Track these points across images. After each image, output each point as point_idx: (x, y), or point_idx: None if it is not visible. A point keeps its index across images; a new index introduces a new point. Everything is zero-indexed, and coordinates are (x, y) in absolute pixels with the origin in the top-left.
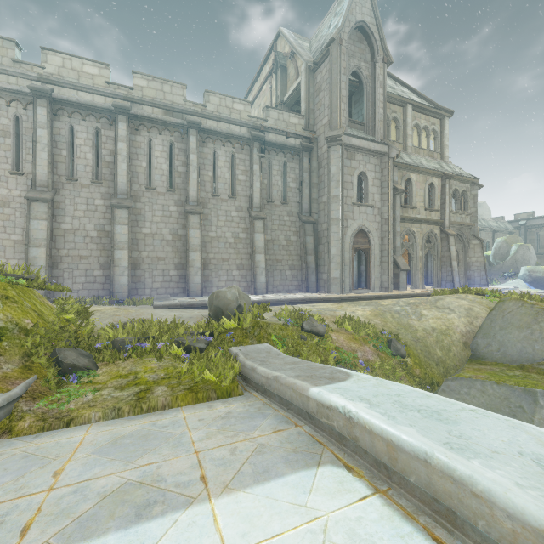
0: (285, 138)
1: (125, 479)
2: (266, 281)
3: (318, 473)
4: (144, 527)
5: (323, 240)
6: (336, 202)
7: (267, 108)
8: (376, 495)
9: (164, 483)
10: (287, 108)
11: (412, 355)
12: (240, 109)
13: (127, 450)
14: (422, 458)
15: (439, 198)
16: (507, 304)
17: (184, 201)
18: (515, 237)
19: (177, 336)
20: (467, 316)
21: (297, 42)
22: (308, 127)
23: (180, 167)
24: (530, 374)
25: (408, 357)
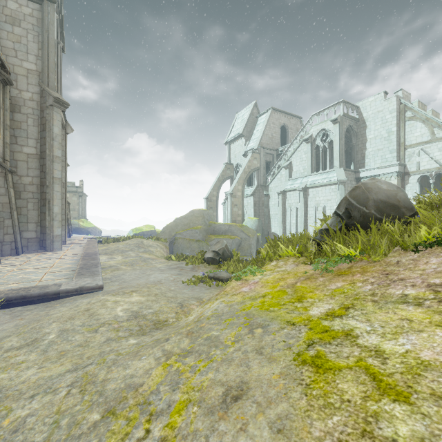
0: None
1: None
2: None
3: None
4: None
5: (25, 195)
6: (59, 163)
7: None
8: None
9: None
10: None
11: None
12: None
13: None
14: None
15: None
16: (179, 240)
17: None
18: None
19: None
20: (161, 248)
21: None
22: None
23: None
24: None
25: None
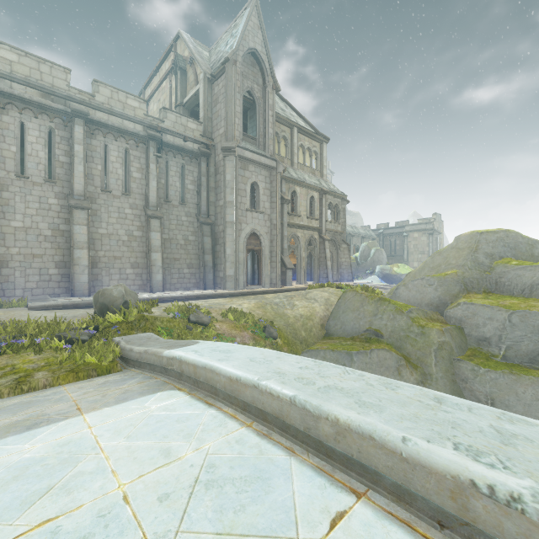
0: (183, 142)
1: (14, 420)
2: (163, 279)
3: (159, 394)
4: (34, 431)
5: (220, 241)
6: (230, 207)
7: (164, 109)
8: (188, 395)
9: (48, 415)
10: (187, 110)
11: (283, 337)
12: (134, 105)
13: (13, 410)
14: (204, 367)
15: (318, 209)
16: (347, 294)
17: (67, 193)
18: (374, 243)
19: (58, 331)
20: (326, 304)
21: (197, 50)
22: (207, 133)
23: (62, 157)
24: (356, 342)
25: (279, 338)
